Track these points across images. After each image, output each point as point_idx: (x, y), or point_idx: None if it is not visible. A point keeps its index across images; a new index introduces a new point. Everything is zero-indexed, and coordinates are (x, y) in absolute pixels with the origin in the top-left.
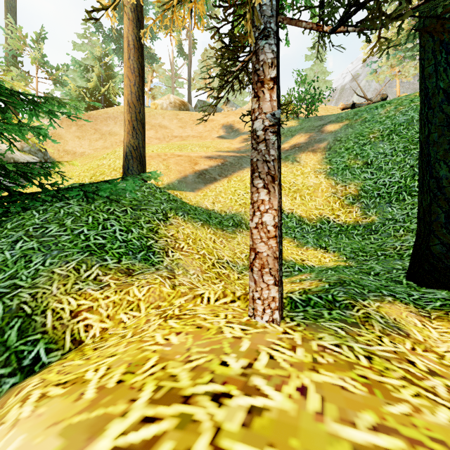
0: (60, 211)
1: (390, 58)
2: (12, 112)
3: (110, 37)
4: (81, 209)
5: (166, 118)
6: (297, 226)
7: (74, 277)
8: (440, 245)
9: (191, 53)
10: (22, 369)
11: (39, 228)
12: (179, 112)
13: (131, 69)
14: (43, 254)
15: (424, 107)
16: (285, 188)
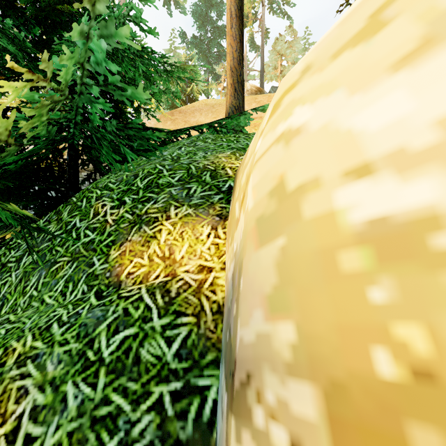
0: (199, 137)
1: None
2: (150, 83)
3: (192, 44)
4: (214, 136)
5: (245, 103)
6: None
7: (234, 157)
8: None
9: (264, 43)
10: (222, 192)
11: (191, 143)
12: (257, 96)
13: (233, 37)
14: (202, 151)
15: None
16: None
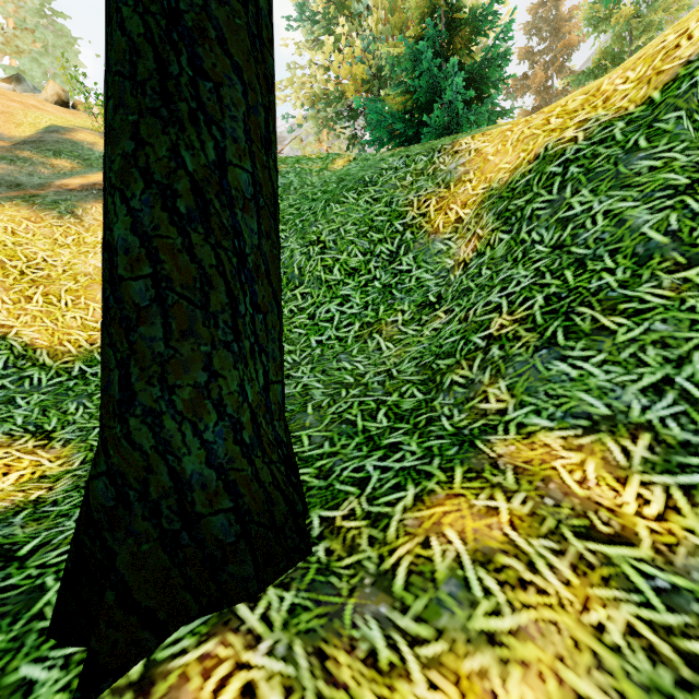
0: None
1: (318, 129)
2: None
3: None
4: None
5: None
6: (8, 371)
7: None
8: (105, 477)
9: None
10: None
11: None
12: None
13: None
14: None
15: (106, 21)
16: (7, 271)
